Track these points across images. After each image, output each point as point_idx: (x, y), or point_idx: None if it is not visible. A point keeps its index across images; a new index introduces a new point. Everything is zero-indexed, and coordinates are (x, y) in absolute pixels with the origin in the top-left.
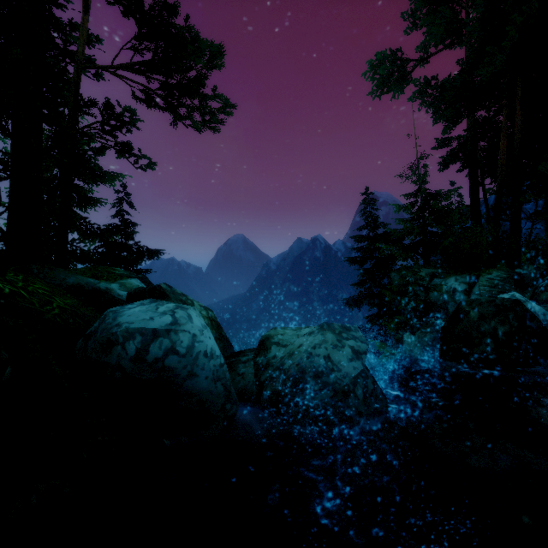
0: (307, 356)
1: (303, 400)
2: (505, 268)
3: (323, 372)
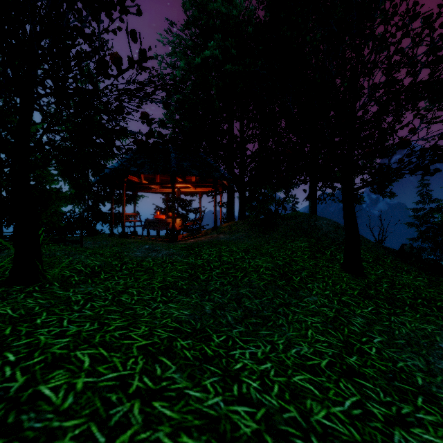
0: None
1: None
2: None
3: None
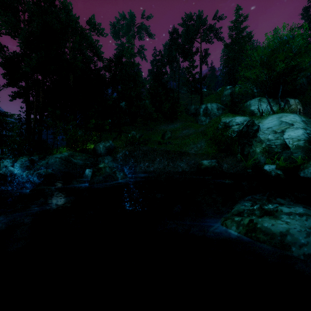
0: None
1: None
2: (28, 156)
3: None
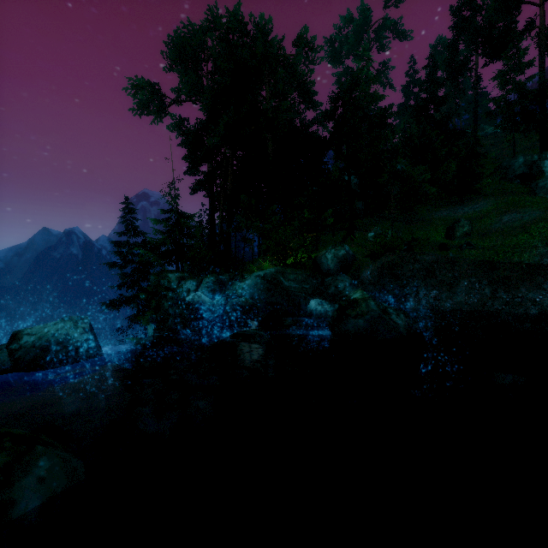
0: (53, 335)
1: (50, 356)
2: (216, 275)
3: (63, 341)
